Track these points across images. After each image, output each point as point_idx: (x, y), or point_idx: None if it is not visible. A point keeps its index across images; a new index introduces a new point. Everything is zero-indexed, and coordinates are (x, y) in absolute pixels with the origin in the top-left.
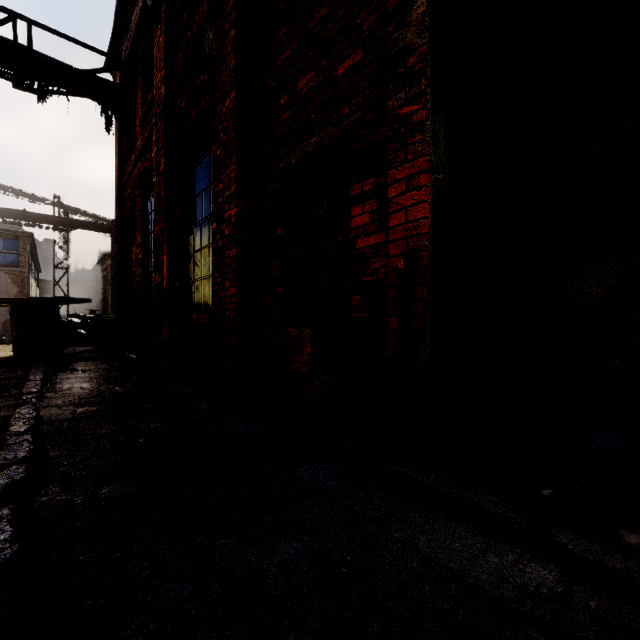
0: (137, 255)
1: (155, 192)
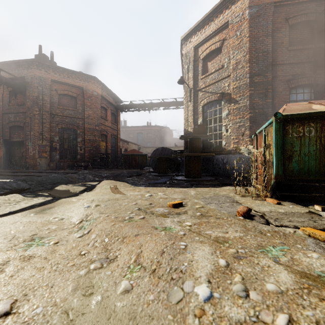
0: None
1: None
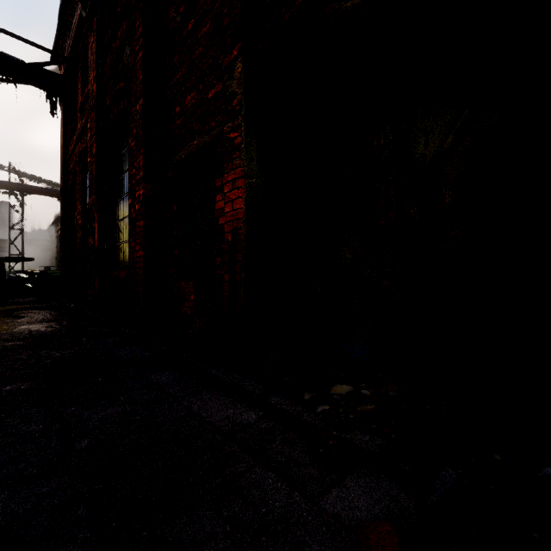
0: (78, 221)
1: (89, 170)
